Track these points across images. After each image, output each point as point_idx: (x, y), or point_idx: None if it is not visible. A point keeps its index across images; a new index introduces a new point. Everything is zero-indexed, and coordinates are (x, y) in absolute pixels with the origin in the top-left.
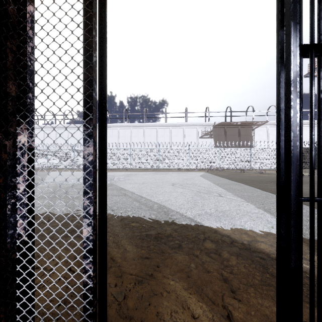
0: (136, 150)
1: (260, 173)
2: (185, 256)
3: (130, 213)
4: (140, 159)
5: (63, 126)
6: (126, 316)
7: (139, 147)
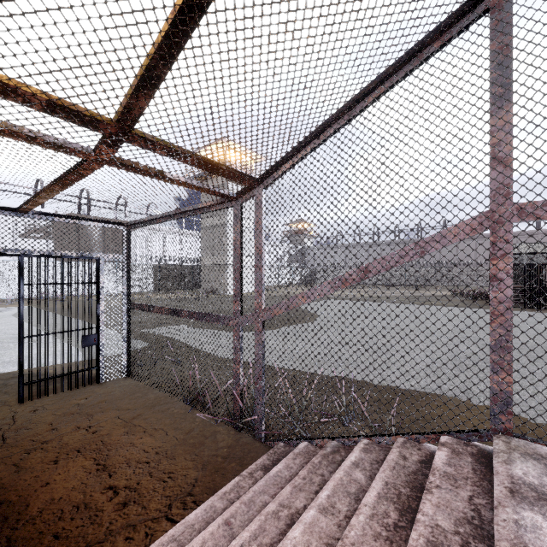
0: None
1: None
2: None
3: None
4: None
5: None
6: None
7: None
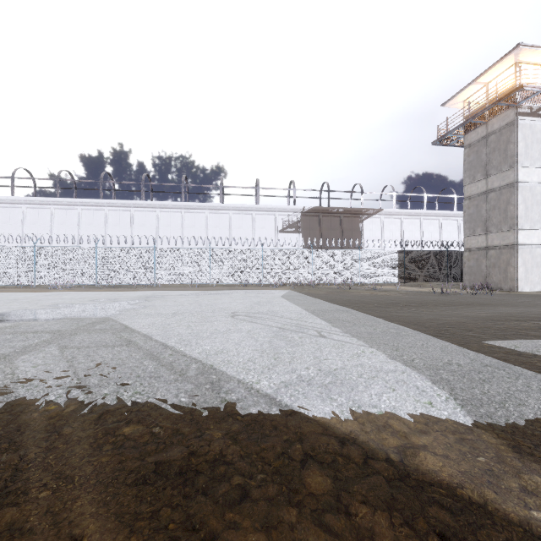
0: (166, 251)
1: (374, 290)
2: (260, 539)
3: (127, 394)
4: (174, 268)
5: (10, 200)
6: None
7: (173, 246)
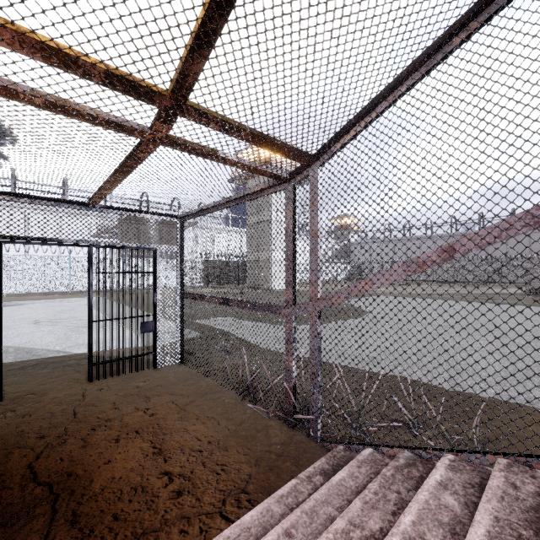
0: None
1: None
2: (51, 369)
3: None
4: None
5: None
6: (9, 393)
7: None
